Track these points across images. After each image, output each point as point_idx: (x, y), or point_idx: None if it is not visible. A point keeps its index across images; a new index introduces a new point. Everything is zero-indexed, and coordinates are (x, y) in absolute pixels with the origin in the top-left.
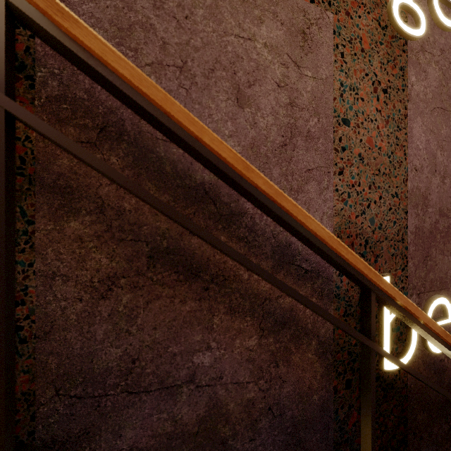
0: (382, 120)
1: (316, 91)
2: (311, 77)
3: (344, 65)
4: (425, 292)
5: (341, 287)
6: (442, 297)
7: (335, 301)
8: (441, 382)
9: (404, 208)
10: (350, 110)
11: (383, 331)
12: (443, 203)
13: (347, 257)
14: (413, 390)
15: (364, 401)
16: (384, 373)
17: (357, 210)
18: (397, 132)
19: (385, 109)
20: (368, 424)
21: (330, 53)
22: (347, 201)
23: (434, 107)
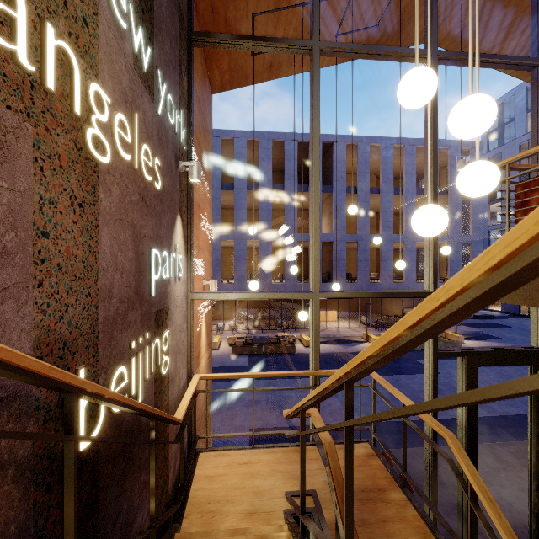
0: (78, 231)
1: (13, 204)
2: (8, 188)
3: (44, 179)
4: (110, 367)
5: (41, 398)
6: (122, 366)
7: (34, 414)
8: (121, 432)
9: (95, 304)
10: (50, 222)
11: (80, 418)
12: (122, 292)
13: (57, 377)
14: (102, 453)
15: (68, 490)
16: (80, 454)
17: (57, 317)
18: (90, 240)
19: (81, 221)
20: (71, 507)
21: (29, 165)
22: (47, 311)
23: (116, 219)
